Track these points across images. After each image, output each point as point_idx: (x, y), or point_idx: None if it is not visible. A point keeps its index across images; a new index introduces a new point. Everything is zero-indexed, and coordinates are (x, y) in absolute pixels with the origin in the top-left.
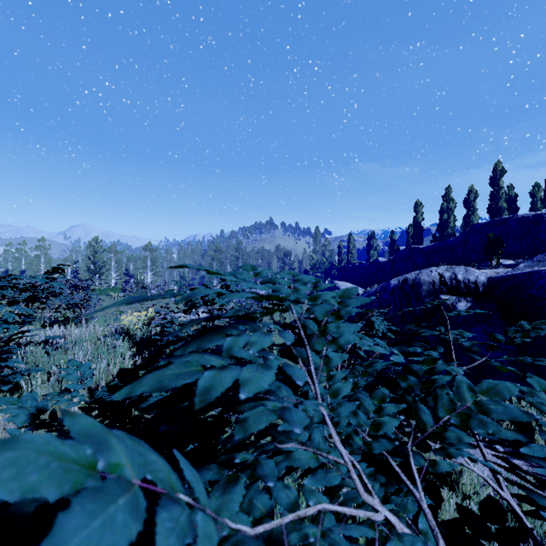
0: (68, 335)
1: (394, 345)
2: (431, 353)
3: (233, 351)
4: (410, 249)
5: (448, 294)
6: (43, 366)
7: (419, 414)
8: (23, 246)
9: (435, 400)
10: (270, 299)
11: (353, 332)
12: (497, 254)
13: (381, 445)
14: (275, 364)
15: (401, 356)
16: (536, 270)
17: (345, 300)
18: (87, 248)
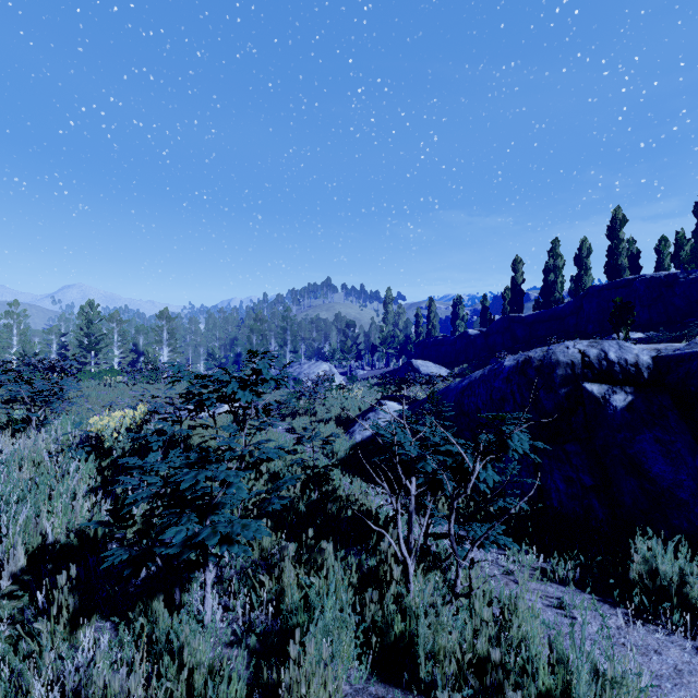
0: None
1: None
2: None
3: None
4: (509, 318)
5: (595, 382)
6: None
7: None
8: None
9: None
10: None
11: None
12: (626, 325)
13: None
14: None
15: None
16: None
17: None
18: (79, 316)
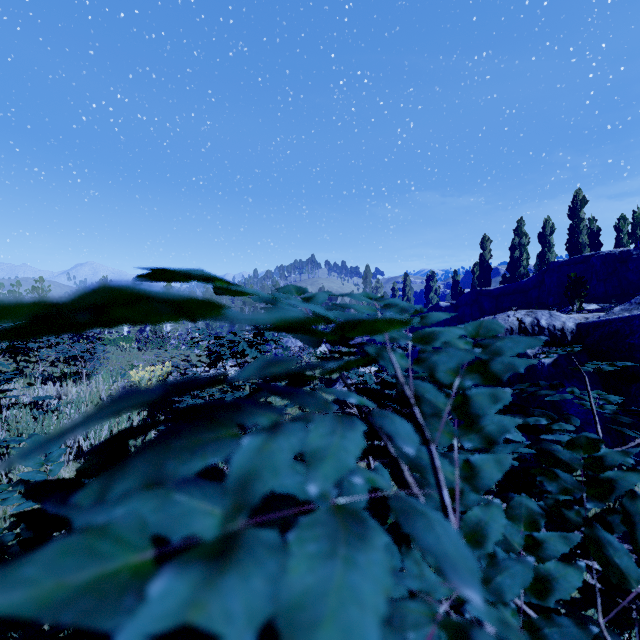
0: (64, 395)
1: (501, 413)
2: (563, 427)
3: (257, 489)
4: (477, 292)
5: None
6: (27, 434)
7: (606, 552)
8: (17, 288)
9: (629, 524)
10: (333, 342)
11: (502, 405)
12: (580, 297)
13: (564, 635)
14: (361, 488)
15: (517, 431)
16: (636, 315)
17: (488, 342)
18: None
